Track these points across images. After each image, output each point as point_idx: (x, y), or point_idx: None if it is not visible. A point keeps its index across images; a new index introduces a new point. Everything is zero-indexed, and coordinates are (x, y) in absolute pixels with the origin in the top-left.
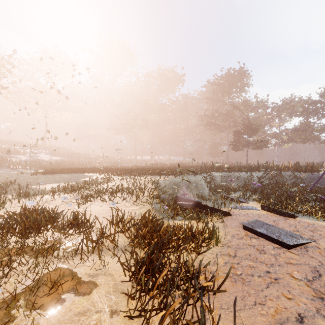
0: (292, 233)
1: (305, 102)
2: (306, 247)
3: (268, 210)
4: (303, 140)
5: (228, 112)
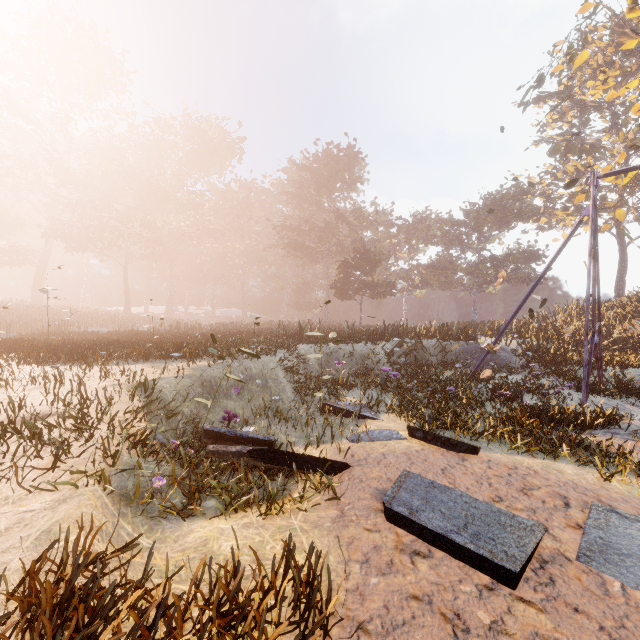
0: (494, 509)
1: (446, 223)
2: (544, 563)
3: (425, 439)
4: (443, 284)
5: (329, 226)
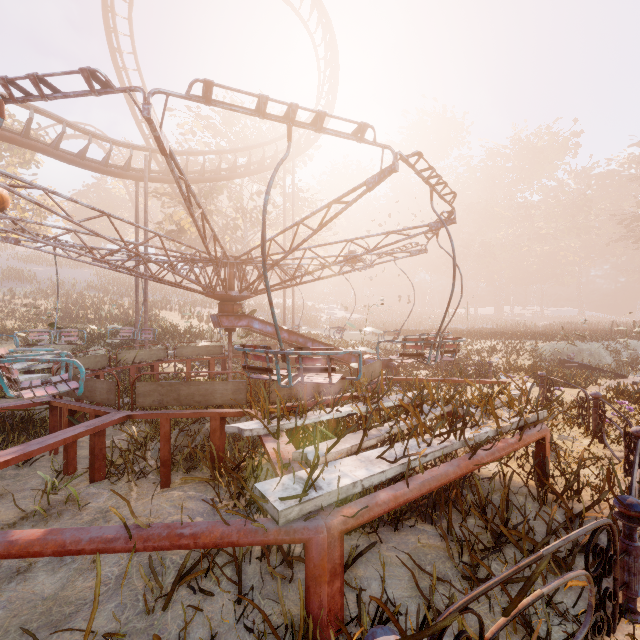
0: None
1: None
2: None
3: None
4: None
5: None
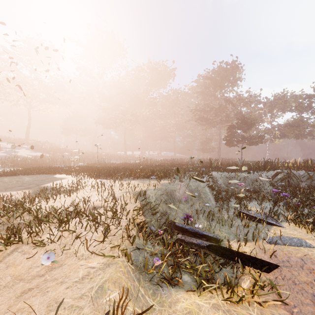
0: None
1: (300, 97)
2: None
3: None
4: (296, 135)
5: (221, 107)
